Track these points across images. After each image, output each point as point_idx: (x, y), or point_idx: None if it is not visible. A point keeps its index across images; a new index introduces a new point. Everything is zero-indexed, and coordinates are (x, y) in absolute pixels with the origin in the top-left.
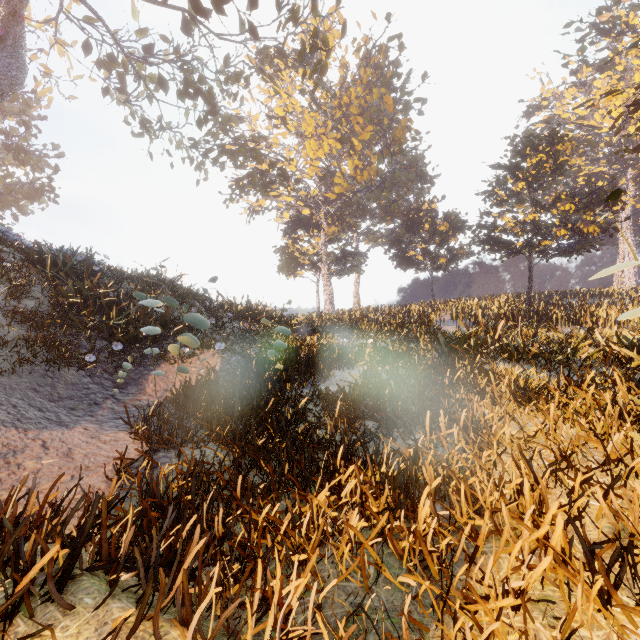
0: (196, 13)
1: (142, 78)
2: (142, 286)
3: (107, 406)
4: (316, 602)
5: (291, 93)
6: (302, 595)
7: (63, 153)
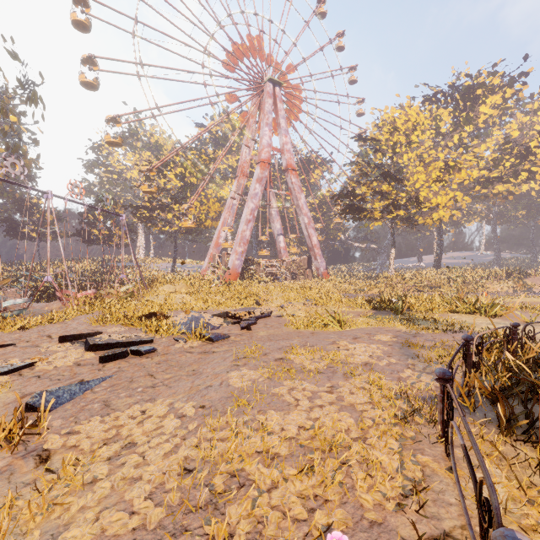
0: None
1: None
2: None
3: None
4: None
5: None
6: None
7: None
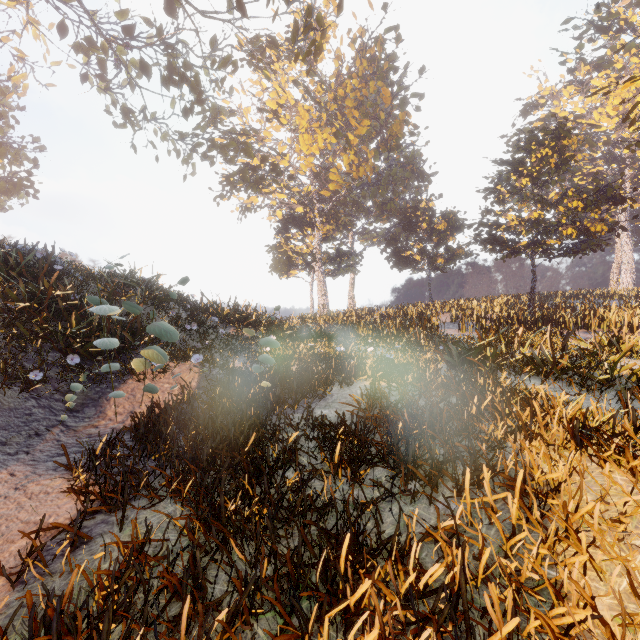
0: None
1: (123, 63)
2: (111, 288)
3: (52, 437)
4: None
5: (284, 85)
6: None
7: (44, 146)
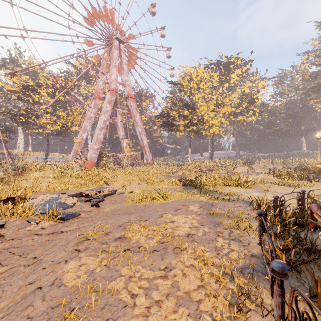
0: None
1: None
2: None
3: None
4: None
5: None
6: None
7: None
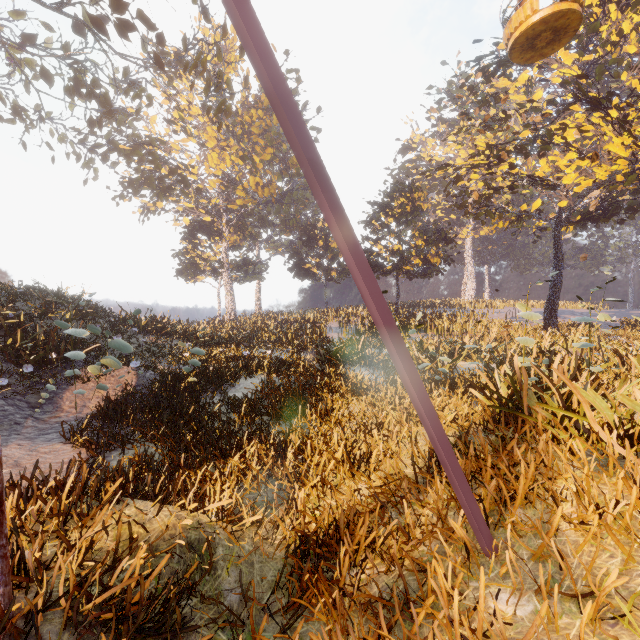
0: (96, 29)
1: (19, 65)
2: (43, 306)
3: (29, 425)
4: (235, 505)
5: (192, 100)
6: (230, 492)
7: None
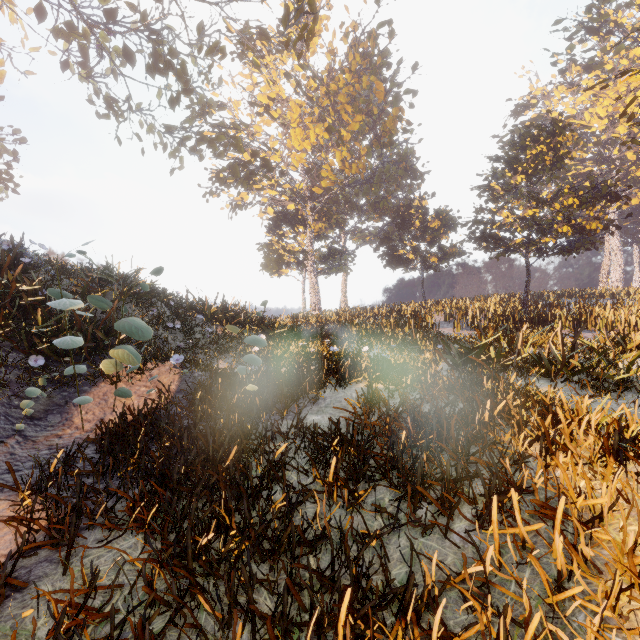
0: None
1: (105, 49)
2: (85, 282)
3: (4, 449)
4: None
5: (275, 79)
6: None
7: (25, 139)
